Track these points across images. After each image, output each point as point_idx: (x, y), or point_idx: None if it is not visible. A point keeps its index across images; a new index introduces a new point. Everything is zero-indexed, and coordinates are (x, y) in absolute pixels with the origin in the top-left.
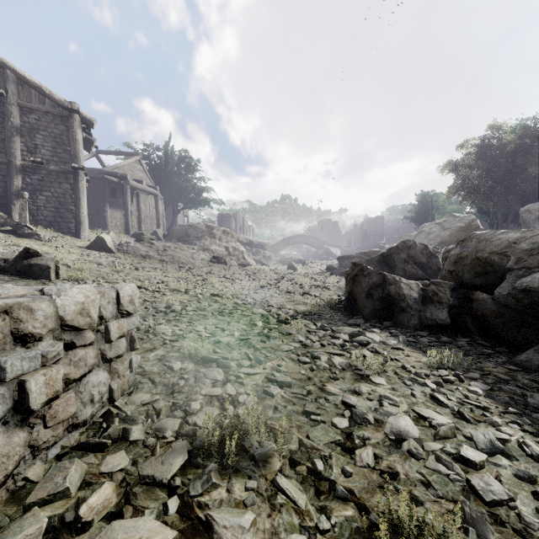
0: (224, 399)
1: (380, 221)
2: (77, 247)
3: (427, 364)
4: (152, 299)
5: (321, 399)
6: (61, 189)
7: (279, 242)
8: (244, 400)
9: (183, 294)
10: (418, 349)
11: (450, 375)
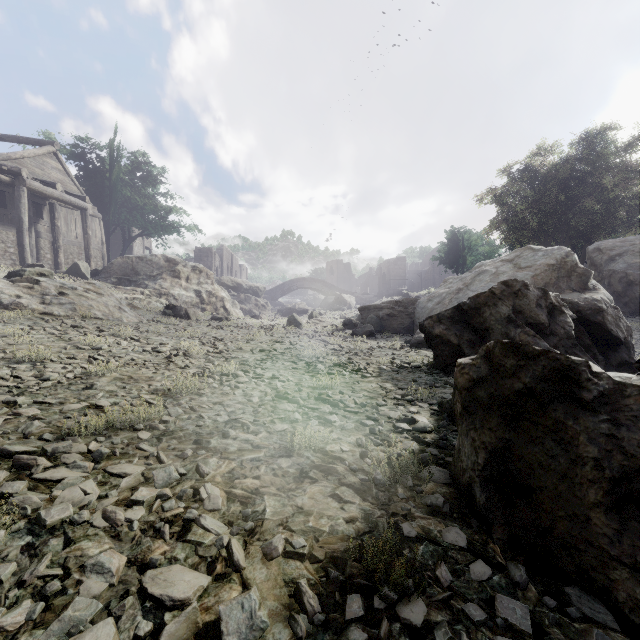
0: None
1: (401, 263)
2: None
3: None
4: None
5: None
6: None
7: (278, 287)
8: None
9: None
10: None
11: None
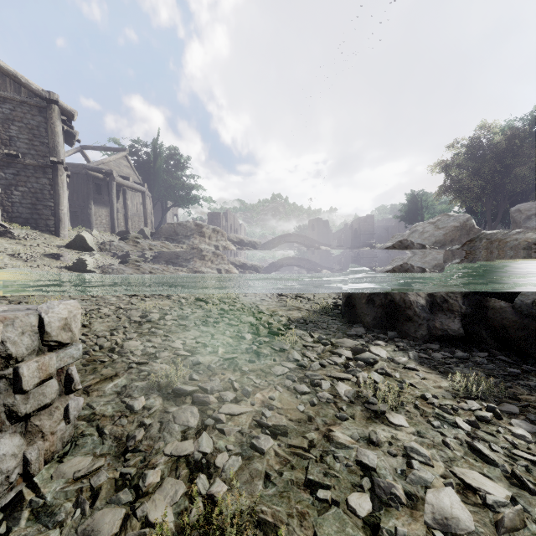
0: (196, 462)
1: (370, 221)
2: (54, 246)
3: (449, 391)
4: (127, 305)
5: (328, 456)
6: (39, 185)
7: (270, 241)
8: (223, 464)
9: (164, 299)
10: (433, 368)
11: (482, 407)
